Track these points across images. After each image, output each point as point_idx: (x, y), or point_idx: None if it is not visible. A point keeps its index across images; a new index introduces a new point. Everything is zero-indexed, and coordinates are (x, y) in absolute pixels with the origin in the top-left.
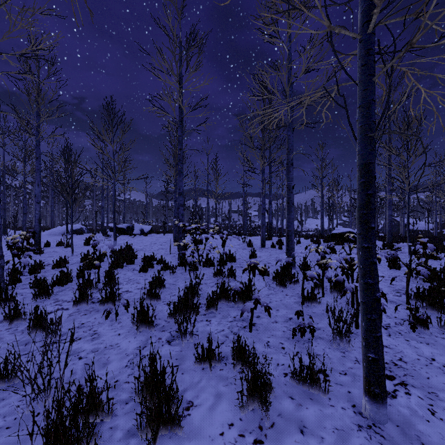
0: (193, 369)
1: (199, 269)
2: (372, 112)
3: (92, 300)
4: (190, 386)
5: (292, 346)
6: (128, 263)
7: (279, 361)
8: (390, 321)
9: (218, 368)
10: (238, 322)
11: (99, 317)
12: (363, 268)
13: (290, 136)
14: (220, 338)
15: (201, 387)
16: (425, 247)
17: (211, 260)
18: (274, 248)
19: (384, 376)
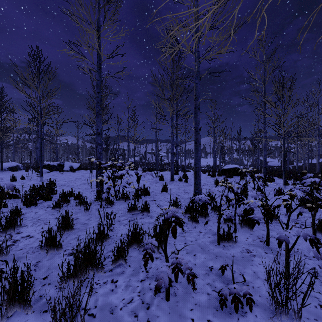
0: None
1: (115, 204)
2: None
3: None
4: None
5: None
6: (44, 199)
7: None
8: (313, 264)
9: None
10: (152, 282)
11: None
12: None
13: (198, 84)
14: (126, 321)
15: None
16: None
17: (126, 195)
18: (181, 181)
19: None
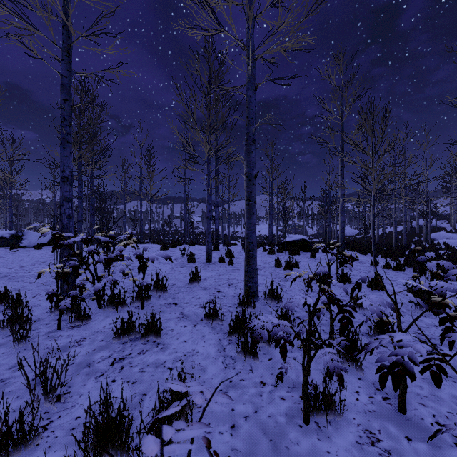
0: None
1: (93, 317)
2: None
3: None
4: None
5: None
6: None
7: None
8: None
9: None
10: None
11: None
12: None
13: (252, 98)
14: None
15: None
16: None
17: (119, 297)
18: (224, 263)
19: None
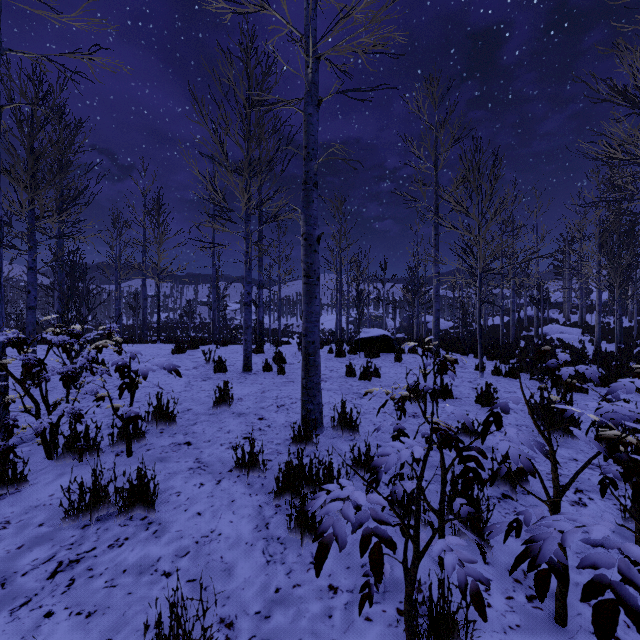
0: None
1: (34, 477)
2: None
3: None
4: None
5: None
6: None
7: None
8: None
9: None
10: None
11: None
12: None
13: (313, 118)
14: None
15: None
16: None
17: (86, 437)
18: (270, 372)
19: None
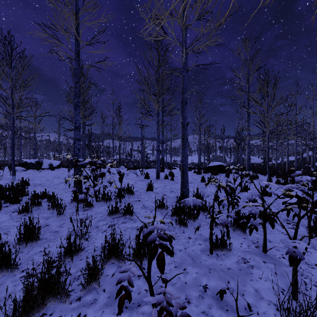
0: None
1: (94, 206)
2: None
3: None
4: None
5: None
6: (11, 202)
7: None
8: None
9: None
10: (132, 314)
11: None
12: None
13: (185, 77)
14: None
15: None
16: None
17: (107, 195)
18: (167, 179)
19: None
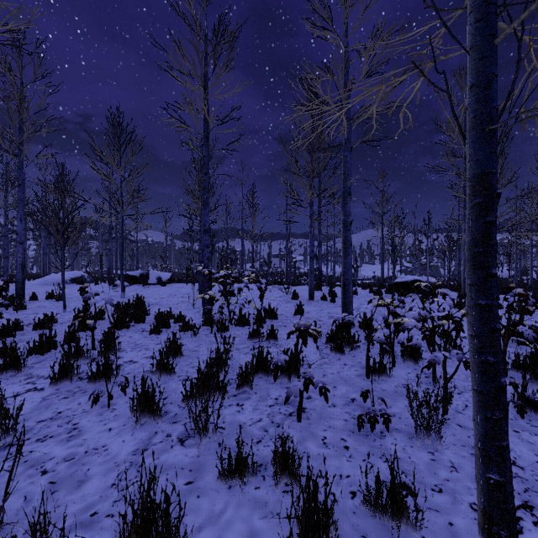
0: (215, 488)
1: (229, 329)
2: (493, 93)
3: (79, 374)
4: (209, 520)
5: (359, 444)
6: (136, 321)
7: (342, 470)
8: None
9: (253, 485)
10: (282, 407)
11: (85, 401)
12: (479, 337)
13: (348, 158)
14: (256, 434)
15: (226, 522)
16: (526, 300)
17: (245, 317)
18: (326, 301)
19: (513, 509)
